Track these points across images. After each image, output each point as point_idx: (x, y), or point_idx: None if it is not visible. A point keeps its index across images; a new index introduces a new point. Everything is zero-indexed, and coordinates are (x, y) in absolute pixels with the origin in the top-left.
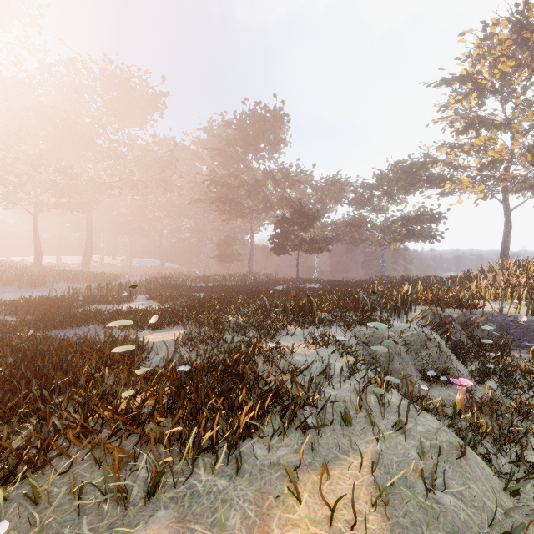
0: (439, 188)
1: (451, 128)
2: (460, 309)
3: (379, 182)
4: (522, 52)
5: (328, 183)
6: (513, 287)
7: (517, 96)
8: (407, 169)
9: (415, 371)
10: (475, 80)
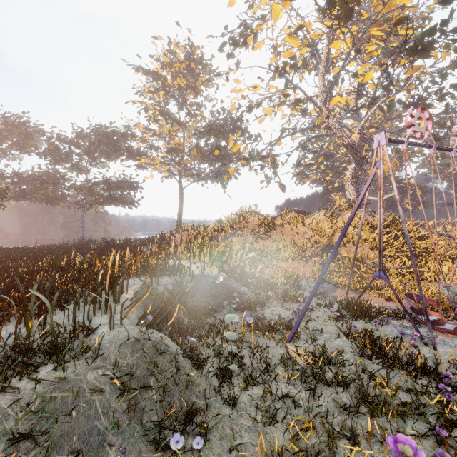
0: (137, 160)
1: (146, 113)
2: (175, 279)
3: (79, 139)
4: (190, 78)
5: (7, 121)
6: (201, 247)
7: (190, 104)
8: (109, 135)
9: (147, 449)
10: (163, 81)
